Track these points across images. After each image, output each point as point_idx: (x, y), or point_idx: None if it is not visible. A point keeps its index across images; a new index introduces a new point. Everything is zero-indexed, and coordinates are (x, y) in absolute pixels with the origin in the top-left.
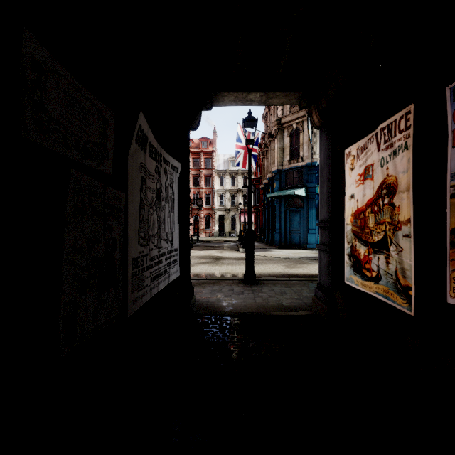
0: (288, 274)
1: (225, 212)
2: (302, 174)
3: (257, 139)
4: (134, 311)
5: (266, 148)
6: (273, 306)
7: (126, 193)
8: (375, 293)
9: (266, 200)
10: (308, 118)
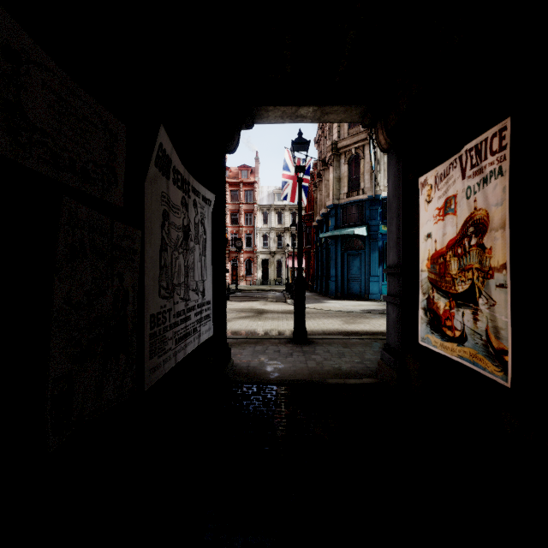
0: (347, 331)
1: (270, 256)
2: (363, 210)
3: (309, 167)
4: (152, 383)
5: (319, 178)
6: (329, 371)
7: (142, 230)
8: (458, 358)
9: (319, 241)
10: (370, 141)
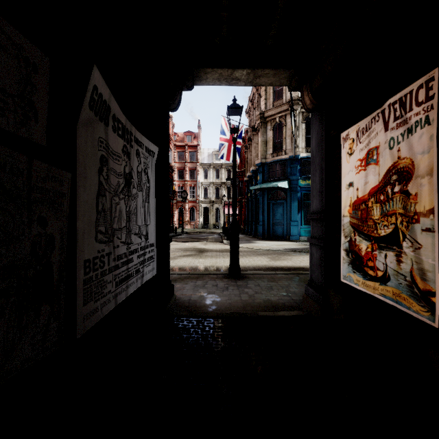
0: (274, 267)
1: (210, 205)
2: (285, 167)
3: (241, 132)
4: (87, 329)
5: (249, 141)
6: (260, 303)
7: (73, 173)
8: (381, 296)
9: (249, 193)
10: (291, 111)
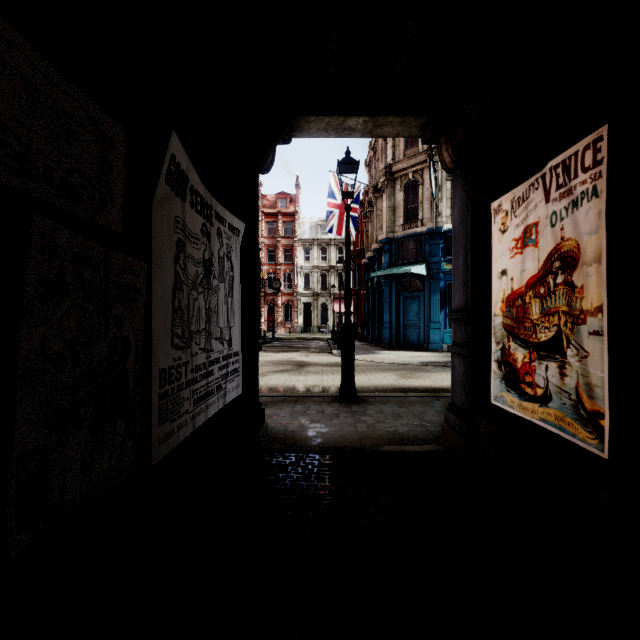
0: (404, 388)
1: (313, 299)
2: (421, 244)
3: (358, 194)
4: (163, 455)
5: (370, 207)
6: (382, 436)
7: (148, 263)
8: (540, 421)
9: (370, 282)
10: (430, 164)
